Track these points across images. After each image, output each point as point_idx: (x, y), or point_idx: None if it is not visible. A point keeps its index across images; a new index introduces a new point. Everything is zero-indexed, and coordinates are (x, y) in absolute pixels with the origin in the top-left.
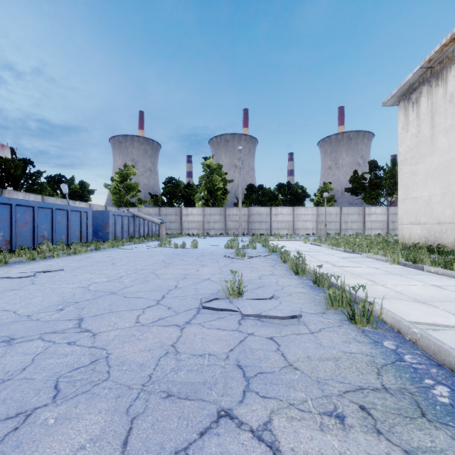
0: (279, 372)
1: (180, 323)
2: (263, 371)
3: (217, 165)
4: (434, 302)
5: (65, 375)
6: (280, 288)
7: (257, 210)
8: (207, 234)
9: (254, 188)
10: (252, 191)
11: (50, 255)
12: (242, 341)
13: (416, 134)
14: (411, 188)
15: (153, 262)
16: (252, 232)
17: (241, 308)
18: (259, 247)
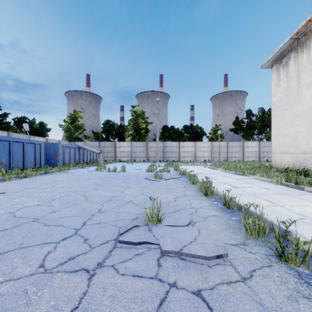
0: None
1: (91, 266)
2: None
3: (141, 111)
4: None
5: None
6: (195, 211)
7: (169, 144)
8: (134, 161)
9: (168, 128)
10: (166, 130)
11: (3, 178)
12: (163, 302)
13: (286, 87)
14: (282, 127)
15: (87, 184)
16: (166, 159)
17: (160, 240)
18: (172, 170)
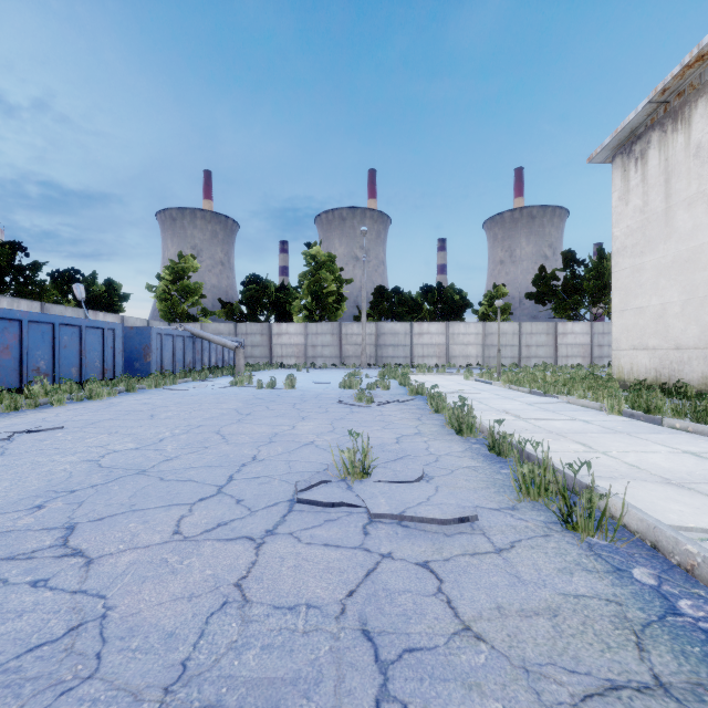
0: (445, 647)
1: (255, 533)
2: (414, 646)
3: (327, 256)
4: (697, 484)
5: (6, 665)
6: (433, 460)
7: (390, 327)
8: (311, 366)
9: (386, 293)
10: (383, 297)
11: (46, 401)
12: (371, 573)
13: (642, 207)
14: (633, 292)
15: (221, 413)
16: (383, 362)
17: (367, 501)
18: (395, 385)
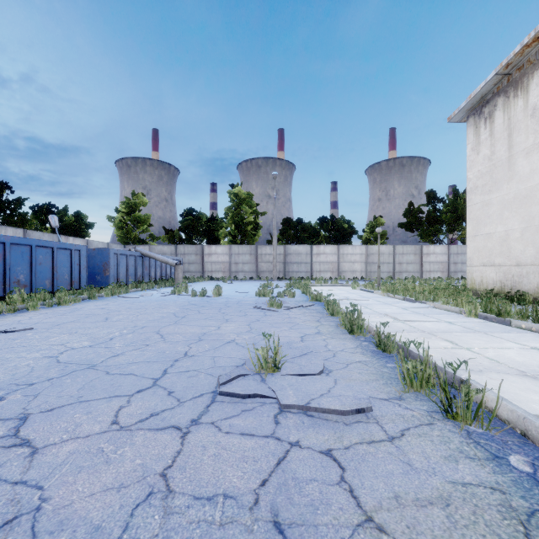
0: None
1: (182, 422)
2: None
3: (246, 194)
4: None
5: None
6: (331, 356)
7: (294, 249)
8: (234, 278)
9: (292, 223)
10: (289, 226)
11: (23, 307)
12: (282, 461)
13: (490, 155)
14: (483, 221)
15: (161, 316)
16: (289, 276)
17: (278, 393)
18: (299, 294)
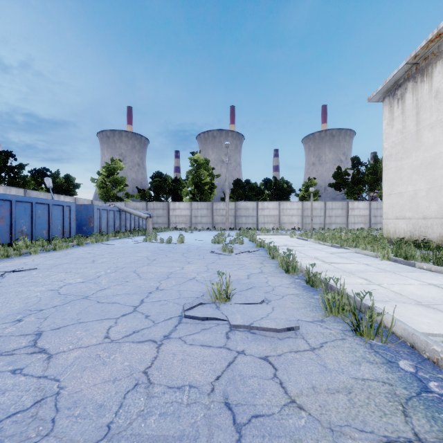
0: (279, 414)
1: (157, 337)
2: (258, 413)
3: (204, 160)
4: (438, 305)
5: None
6: (271, 290)
7: (243, 205)
8: (194, 229)
9: (241, 183)
10: (239, 186)
11: (27, 252)
12: (231, 364)
13: (402, 129)
14: (396, 183)
15: (137, 259)
16: (239, 227)
17: (229, 317)
18: (246, 241)
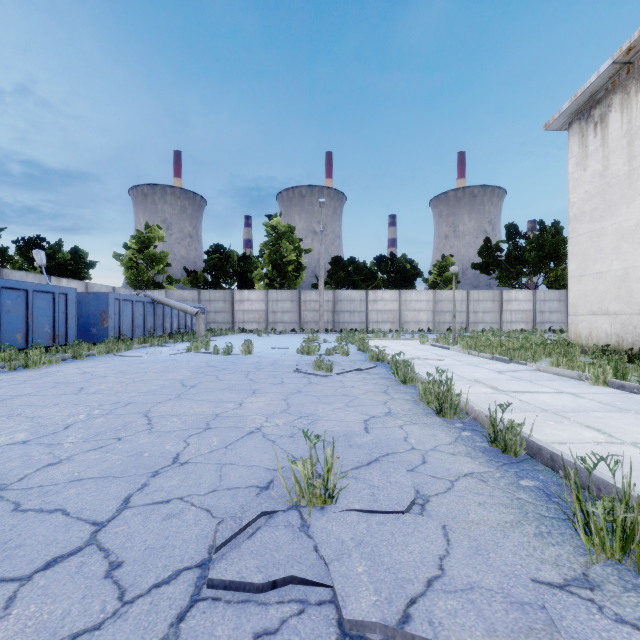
0: None
1: None
2: None
3: (287, 227)
4: None
5: None
6: (420, 462)
7: (346, 295)
8: (272, 331)
9: (343, 262)
10: (339, 266)
11: None
12: None
13: (602, 171)
14: (592, 257)
15: (161, 385)
16: (340, 327)
17: (335, 572)
18: (353, 351)
